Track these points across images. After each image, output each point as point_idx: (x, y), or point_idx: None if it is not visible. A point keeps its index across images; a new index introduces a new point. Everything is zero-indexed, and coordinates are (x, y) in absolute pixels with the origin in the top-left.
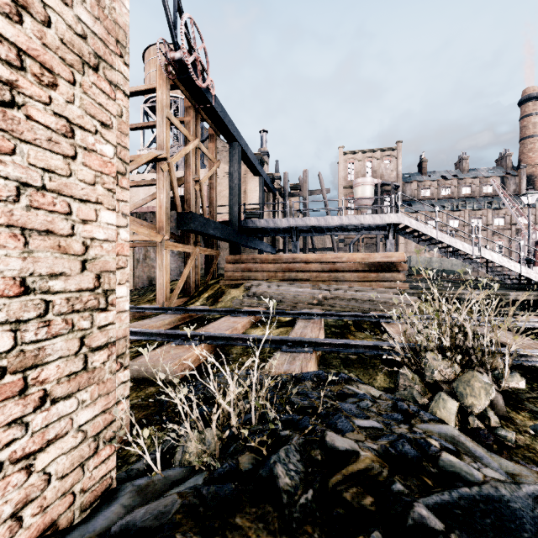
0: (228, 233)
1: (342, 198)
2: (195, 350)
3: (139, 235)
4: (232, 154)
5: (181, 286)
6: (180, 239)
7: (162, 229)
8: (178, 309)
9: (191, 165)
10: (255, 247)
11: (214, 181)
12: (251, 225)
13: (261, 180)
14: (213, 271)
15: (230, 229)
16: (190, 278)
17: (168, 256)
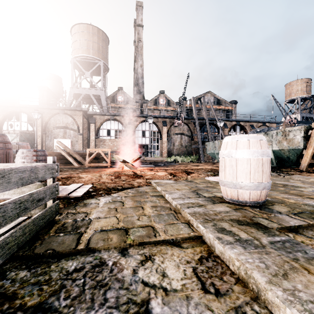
0: None
1: None
2: None
3: None
4: None
5: None
6: None
7: None
8: None
9: None
10: None
11: None
12: None
13: None
14: None
15: None
16: None
17: None
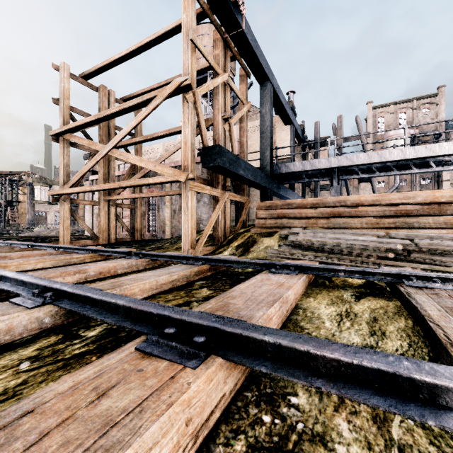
0: (259, 177)
1: (404, 126)
2: (182, 396)
3: (164, 176)
4: (263, 95)
5: (208, 232)
6: (208, 184)
7: (187, 167)
8: (197, 258)
9: (219, 102)
10: (286, 196)
11: (244, 124)
12: (284, 170)
13: (292, 128)
14: (243, 219)
15: (262, 173)
16: (218, 225)
17: (194, 199)
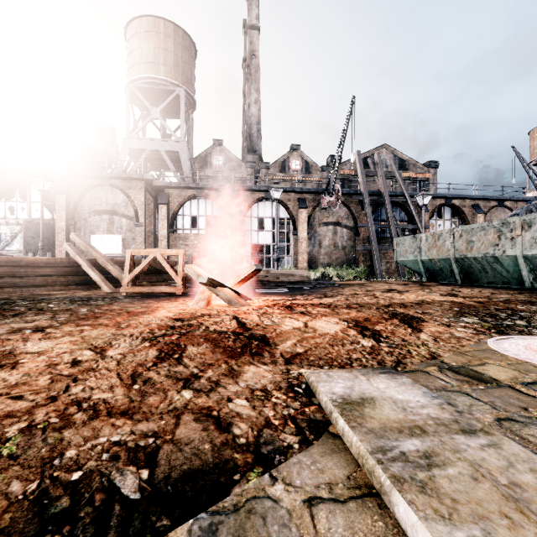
0: None
1: None
2: None
3: None
4: None
5: None
6: None
7: None
8: None
9: None
10: None
11: None
12: None
13: None
14: None
15: None
16: None
17: None
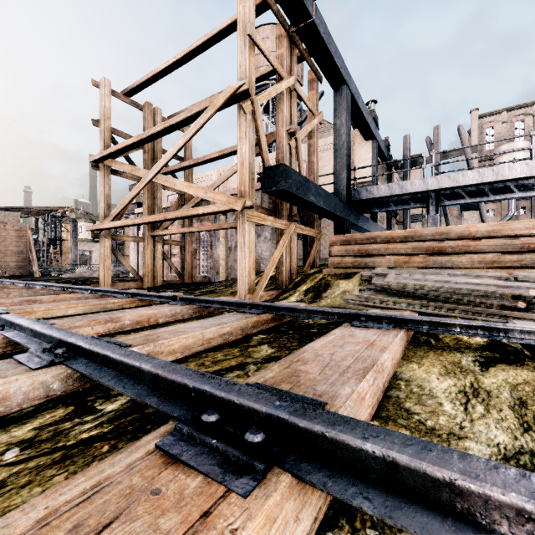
0: (333, 204)
1: (531, 132)
2: None
3: (216, 204)
4: (338, 102)
5: (269, 273)
6: (270, 215)
7: (244, 193)
8: (256, 306)
9: (284, 112)
10: (367, 229)
11: (315, 139)
12: (365, 195)
13: (375, 144)
14: (313, 258)
15: (337, 200)
16: (283, 265)
17: (252, 232)
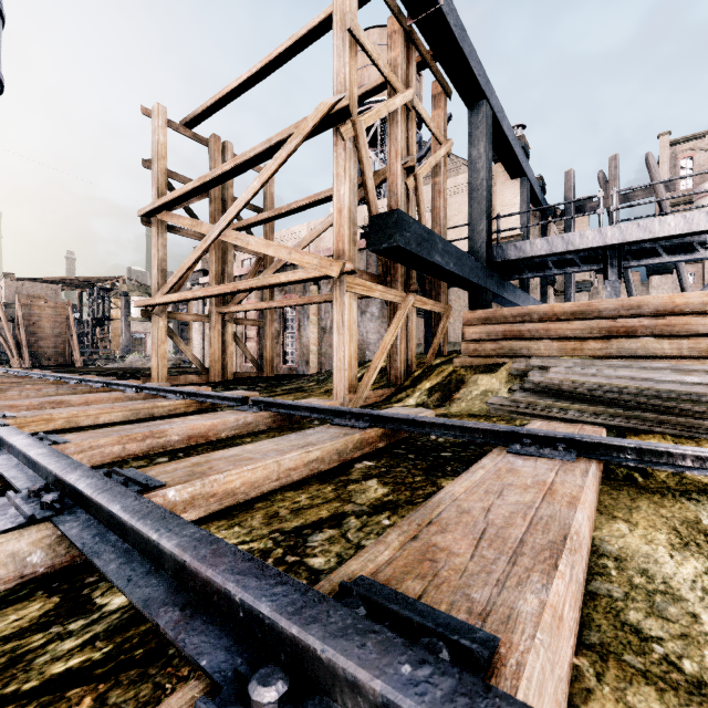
0: (468, 267)
1: None
2: None
3: (304, 269)
4: (474, 125)
5: (378, 365)
6: (379, 283)
7: (342, 252)
8: (360, 415)
9: (398, 139)
10: (514, 302)
11: (441, 177)
12: (513, 254)
13: (525, 183)
14: (438, 343)
15: (473, 261)
16: (396, 352)
17: (354, 307)
